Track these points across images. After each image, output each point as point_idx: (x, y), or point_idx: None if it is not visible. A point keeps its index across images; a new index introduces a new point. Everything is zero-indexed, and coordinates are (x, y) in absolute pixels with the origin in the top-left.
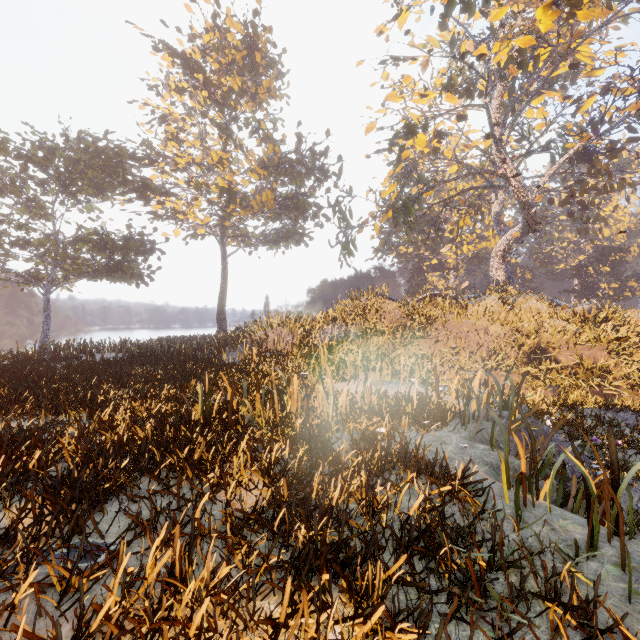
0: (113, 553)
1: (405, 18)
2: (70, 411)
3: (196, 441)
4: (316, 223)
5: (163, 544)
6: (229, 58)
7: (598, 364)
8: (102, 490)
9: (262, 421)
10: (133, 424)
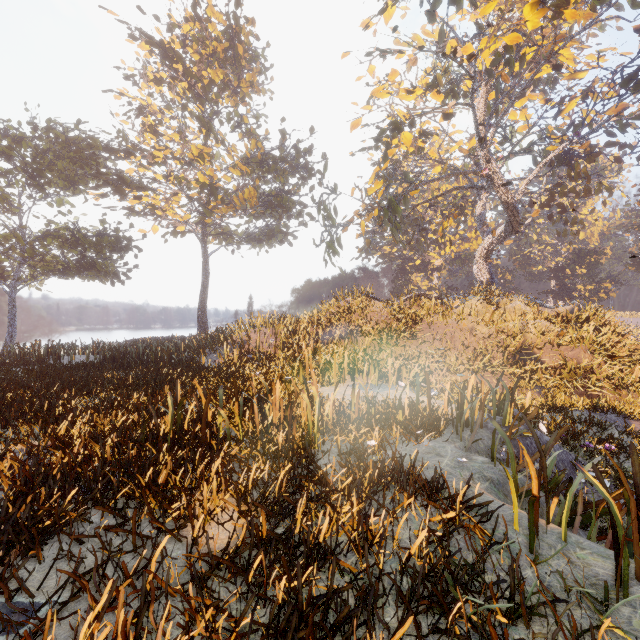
0: (37, 626)
1: (391, 13)
2: (20, 425)
3: (162, 462)
4: (300, 222)
5: (103, 612)
6: (210, 49)
7: (582, 365)
8: (41, 529)
9: (240, 434)
10: (91, 441)
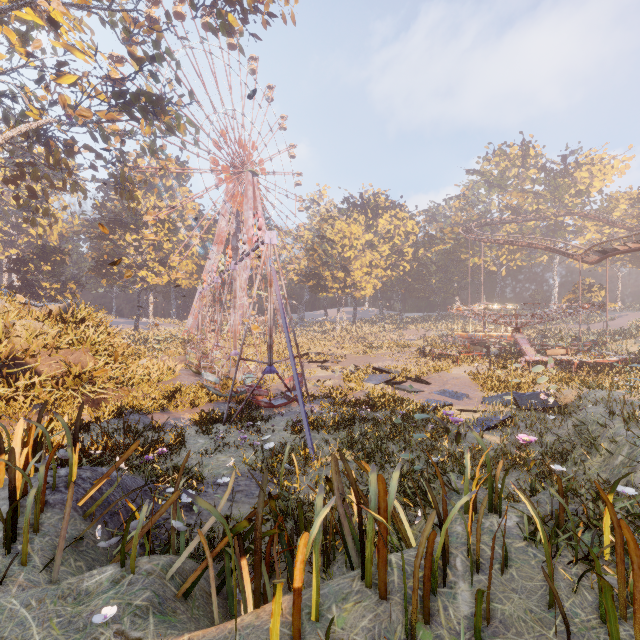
0: None
1: None
2: None
3: None
4: None
5: None
6: None
7: (89, 369)
8: None
9: None
10: None
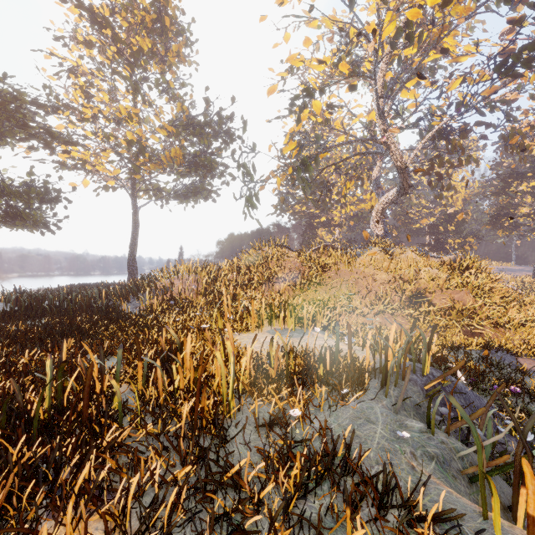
0: None
1: None
2: None
3: (3, 472)
4: (223, 181)
5: None
6: (138, 18)
7: (467, 306)
8: None
9: (137, 406)
10: None
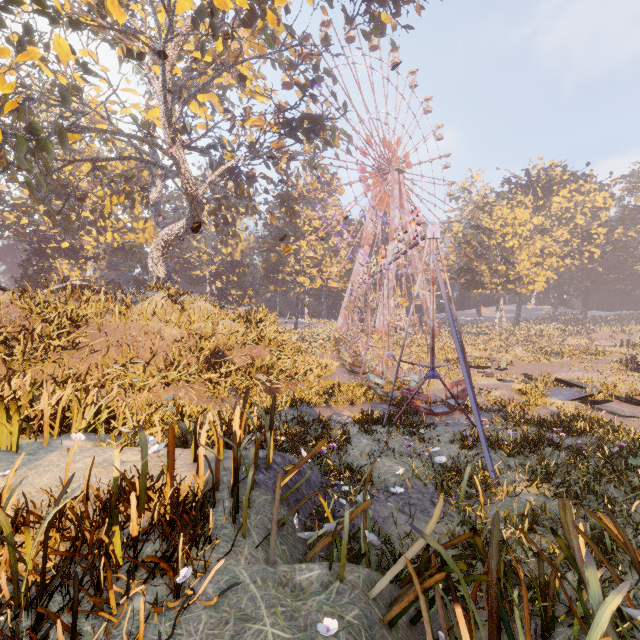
0: None
1: None
2: None
3: None
4: None
5: None
6: None
7: (267, 362)
8: None
9: None
10: None
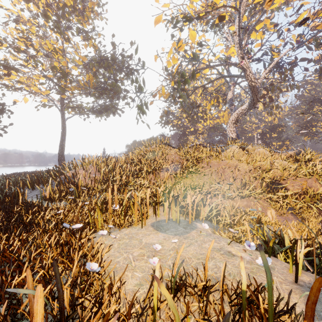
0: None
1: None
2: None
3: None
4: (126, 102)
5: None
6: None
7: (320, 192)
8: None
9: None
10: None
